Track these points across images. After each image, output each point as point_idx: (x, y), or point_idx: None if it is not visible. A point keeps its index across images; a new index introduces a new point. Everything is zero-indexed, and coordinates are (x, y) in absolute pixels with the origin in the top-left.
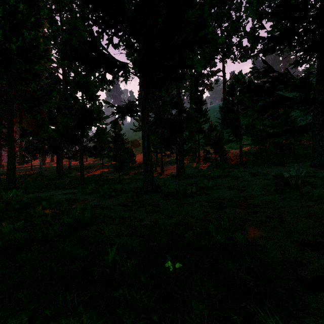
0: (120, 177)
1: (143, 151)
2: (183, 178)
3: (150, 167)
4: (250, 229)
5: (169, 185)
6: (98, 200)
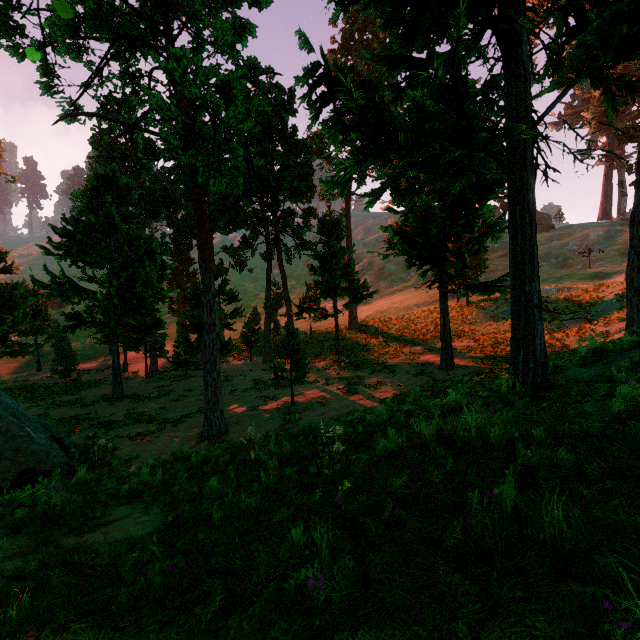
0: (51, 380)
1: (113, 366)
2: (153, 381)
3: (120, 379)
4: (171, 408)
5: (137, 390)
6: (75, 411)
